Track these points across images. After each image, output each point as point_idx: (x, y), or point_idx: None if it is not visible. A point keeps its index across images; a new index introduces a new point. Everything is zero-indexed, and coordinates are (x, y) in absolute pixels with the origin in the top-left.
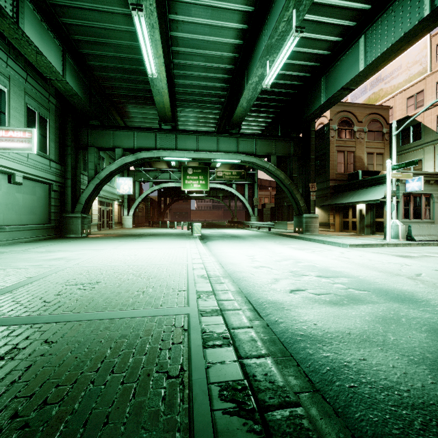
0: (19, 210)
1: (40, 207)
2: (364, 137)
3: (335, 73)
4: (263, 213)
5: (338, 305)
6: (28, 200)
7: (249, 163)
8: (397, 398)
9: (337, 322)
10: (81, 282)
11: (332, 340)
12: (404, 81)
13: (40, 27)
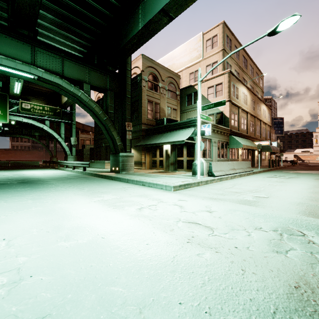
0: None
1: None
2: (166, 93)
3: None
4: (83, 153)
5: None
6: None
7: (53, 86)
8: None
9: None
10: None
11: None
12: (188, 60)
13: None
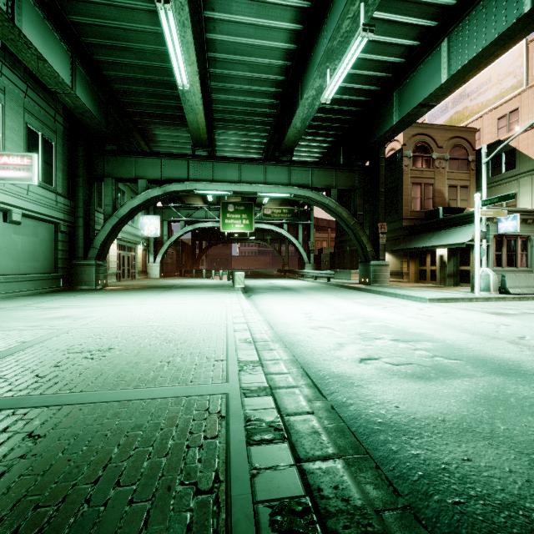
0: (17, 256)
1: (44, 251)
2: (445, 166)
3: (410, 86)
4: (321, 259)
5: (424, 380)
6: (28, 244)
7: (304, 198)
8: (524, 522)
9: (425, 404)
10: (89, 349)
11: (422, 430)
12: (495, 97)
13: (42, 27)
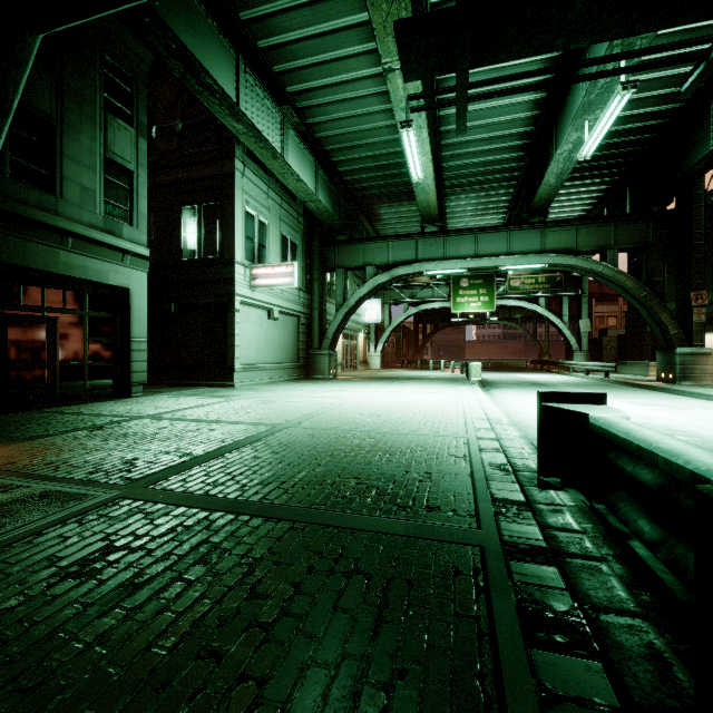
0: (275, 347)
1: (291, 343)
2: None
3: None
4: (602, 345)
5: None
6: (281, 337)
7: (564, 267)
8: None
9: None
10: (366, 414)
11: None
12: None
13: (298, 151)
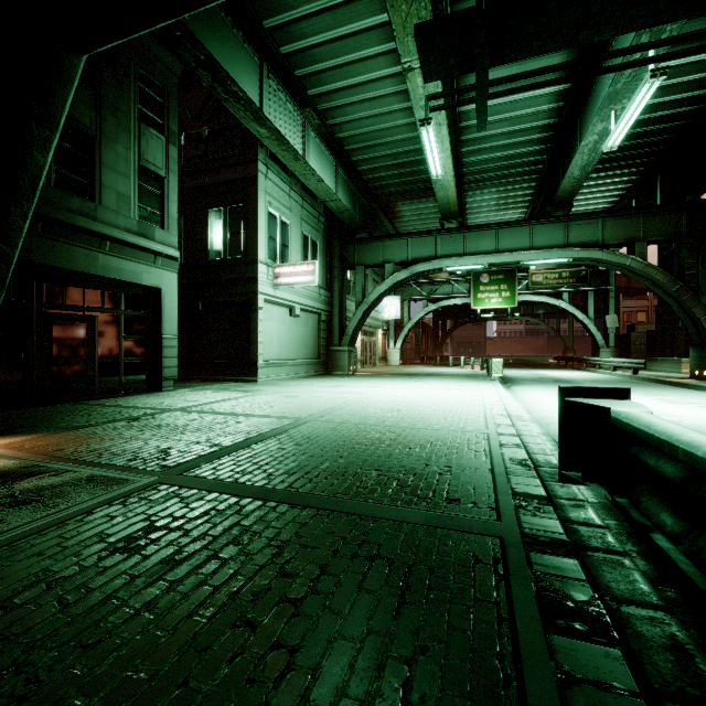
0: (297, 344)
1: (311, 340)
2: None
3: None
4: (631, 341)
5: None
6: (303, 333)
7: (589, 261)
8: None
9: None
10: (386, 409)
11: None
12: None
13: (319, 152)
